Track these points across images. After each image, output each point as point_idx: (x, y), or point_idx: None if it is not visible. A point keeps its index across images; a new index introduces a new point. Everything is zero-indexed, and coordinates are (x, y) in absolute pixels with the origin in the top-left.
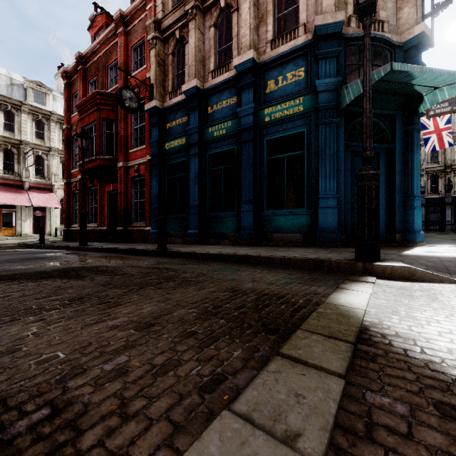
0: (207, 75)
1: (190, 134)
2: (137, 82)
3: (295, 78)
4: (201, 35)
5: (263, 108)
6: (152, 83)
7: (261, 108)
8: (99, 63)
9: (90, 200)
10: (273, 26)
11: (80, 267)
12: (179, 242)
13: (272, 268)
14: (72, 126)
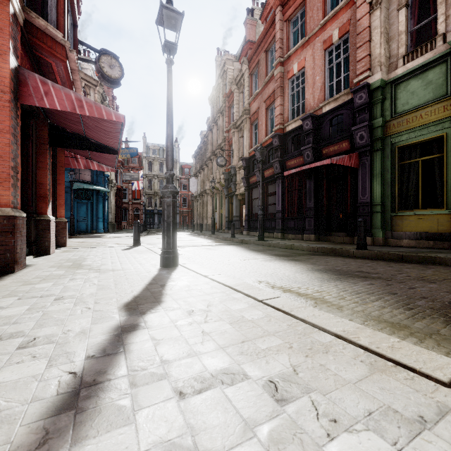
0: None
1: None
2: None
3: None
4: None
5: None
6: None
7: None
8: None
9: None
10: None
11: None
12: None
13: None
14: None
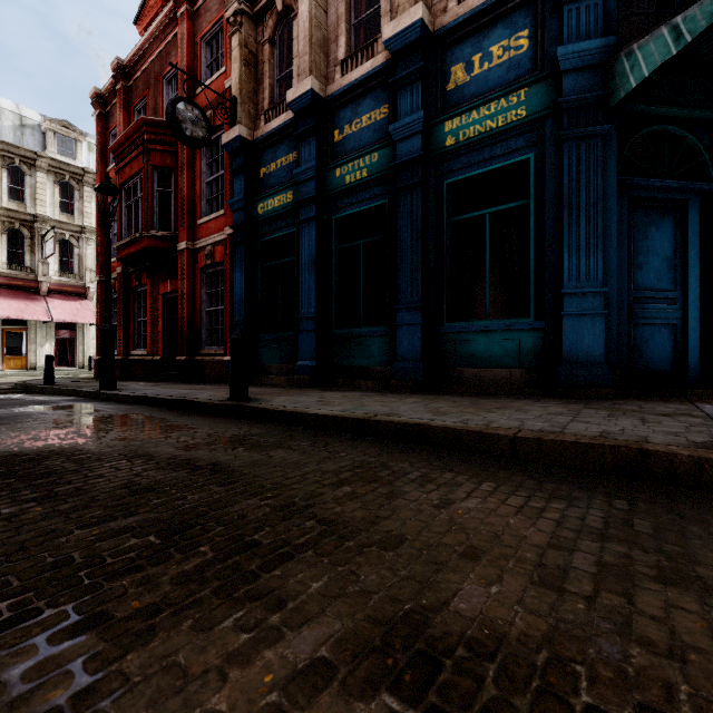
0: (333, 72)
1: (301, 182)
2: (210, 99)
3: (508, 54)
4: None
5: (441, 121)
6: (235, 95)
7: (437, 121)
8: (150, 75)
9: (136, 310)
10: None
11: (7, 456)
12: (281, 383)
13: (497, 469)
14: None
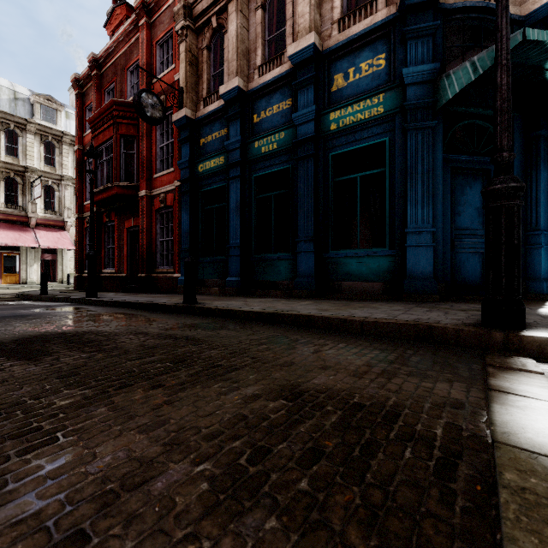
0: (253, 73)
1: (230, 151)
2: (163, 87)
3: (372, 69)
4: (244, 21)
5: (327, 112)
6: (182, 86)
7: (324, 112)
8: (117, 66)
9: (106, 239)
10: (342, 0)
11: (59, 334)
12: (216, 293)
13: (350, 338)
14: (85, 147)
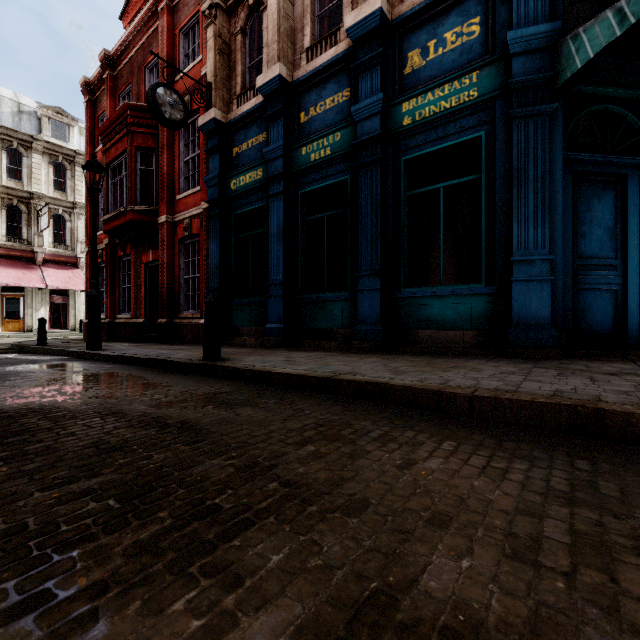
0: (299, 59)
1: (270, 160)
2: (187, 85)
3: (461, 39)
4: None
5: (399, 102)
6: (210, 81)
7: (395, 102)
8: (133, 64)
9: (121, 277)
10: None
11: None
12: (252, 344)
13: (456, 428)
14: None
